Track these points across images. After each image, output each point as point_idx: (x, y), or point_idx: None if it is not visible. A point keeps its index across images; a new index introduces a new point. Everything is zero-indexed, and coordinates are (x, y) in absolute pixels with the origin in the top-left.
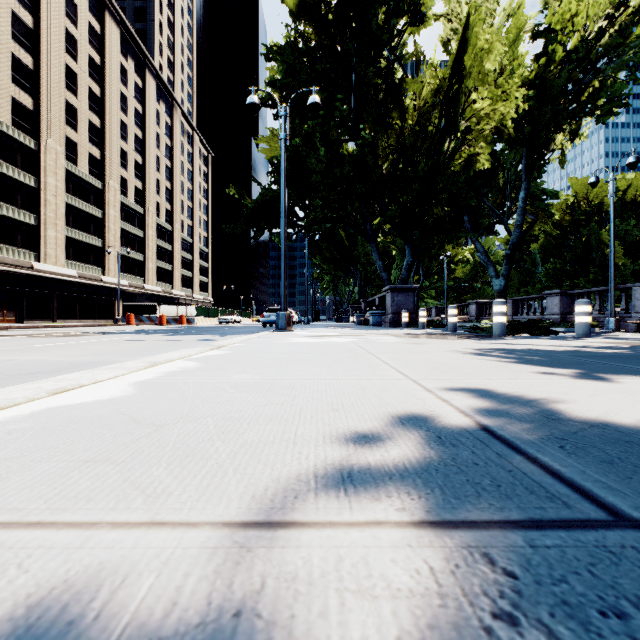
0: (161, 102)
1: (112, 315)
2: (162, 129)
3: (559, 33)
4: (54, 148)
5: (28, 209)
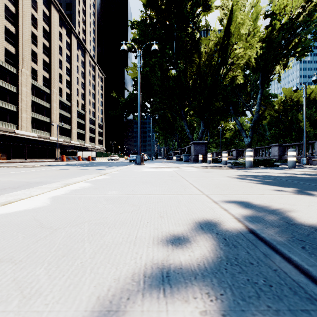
0: (79, 50)
1: (55, 156)
2: (80, 63)
3: (278, 15)
4: (25, 73)
5: (12, 103)
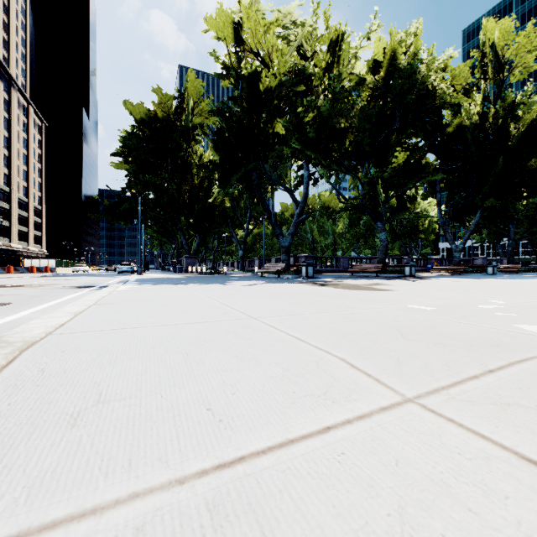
0: None
1: None
2: (1, 104)
3: None
4: None
5: None
